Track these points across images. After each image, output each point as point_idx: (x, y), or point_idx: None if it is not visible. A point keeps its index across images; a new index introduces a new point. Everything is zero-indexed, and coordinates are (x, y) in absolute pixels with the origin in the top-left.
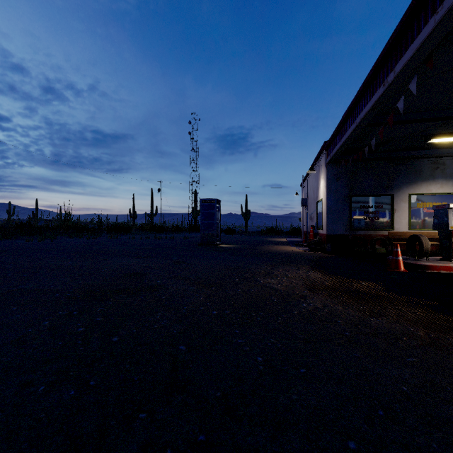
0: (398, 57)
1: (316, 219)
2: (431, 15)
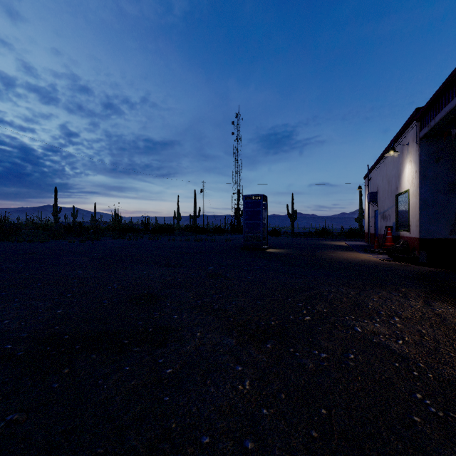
0: None
1: (396, 217)
2: None
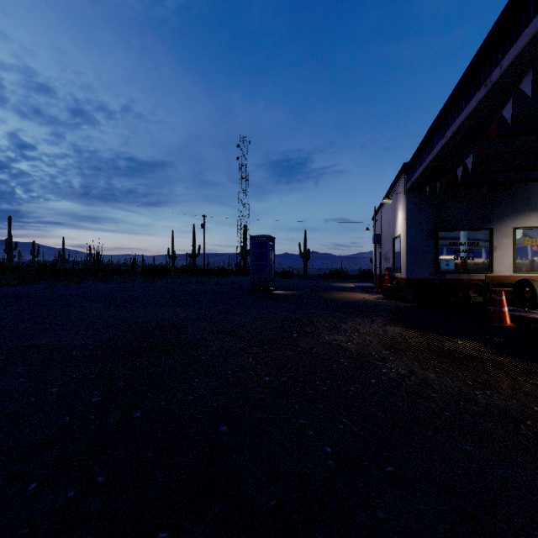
0: (506, 47)
1: (393, 259)
2: None
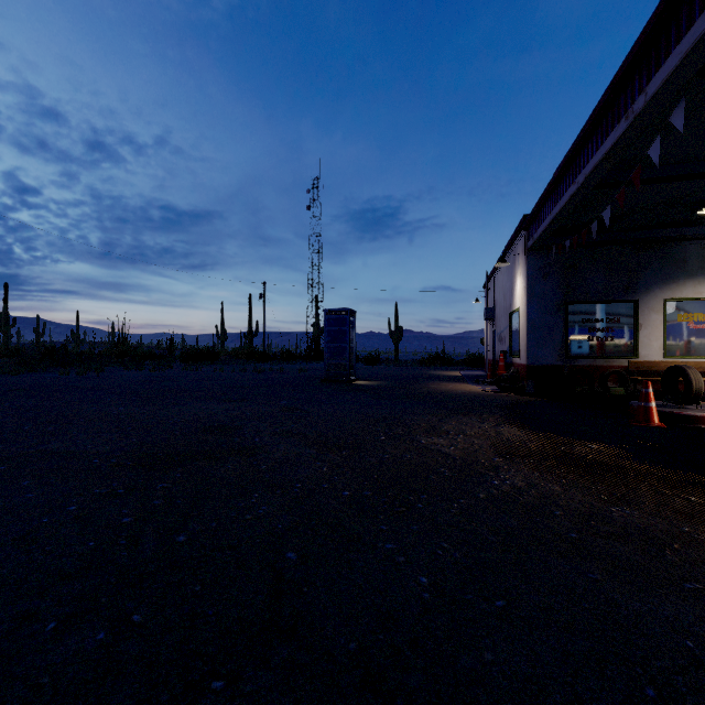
0: (652, 69)
1: (509, 340)
2: None
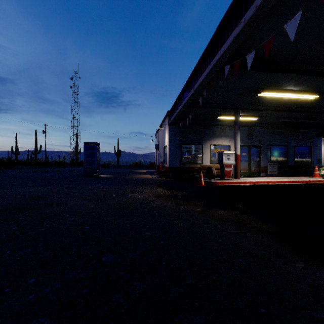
0: (198, 77)
1: (164, 157)
2: (209, 64)
